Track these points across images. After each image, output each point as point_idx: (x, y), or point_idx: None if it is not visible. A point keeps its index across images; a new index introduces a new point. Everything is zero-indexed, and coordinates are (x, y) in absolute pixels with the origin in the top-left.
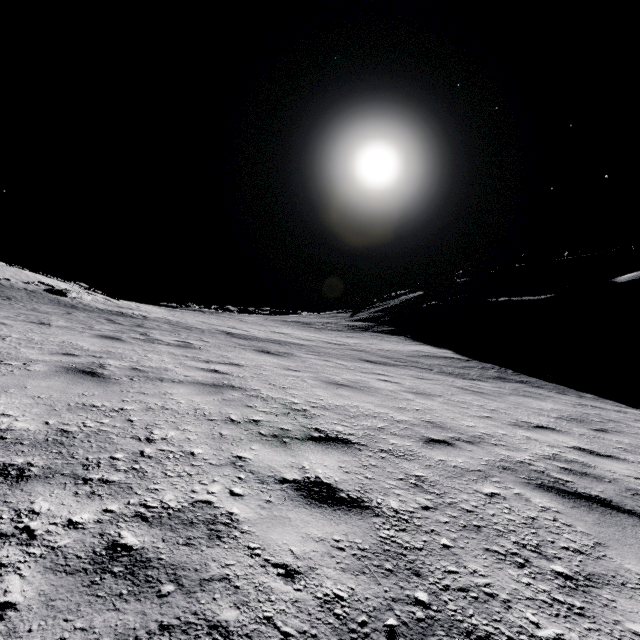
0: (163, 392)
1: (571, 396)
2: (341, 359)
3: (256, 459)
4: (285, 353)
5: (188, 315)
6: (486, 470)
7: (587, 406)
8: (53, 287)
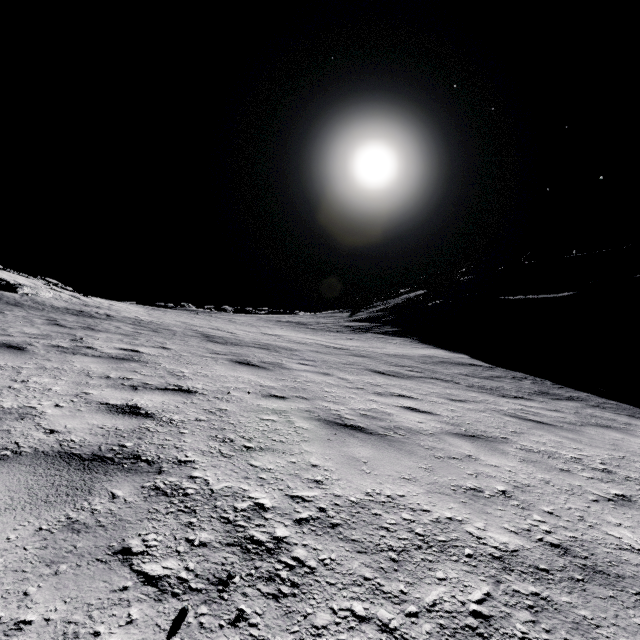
0: None
1: None
2: (344, 370)
3: None
4: (271, 364)
5: (169, 314)
6: None
7: None
8: (7, 282)
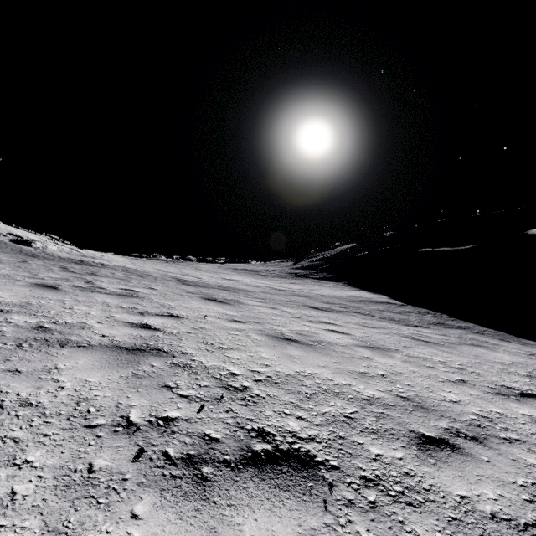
0: (49, 367)
1: (515, 343)
2: (287, 306)
3: None
4: (232, 300)
5: (148, 263)
6: None
7: None
8: (22, 238)
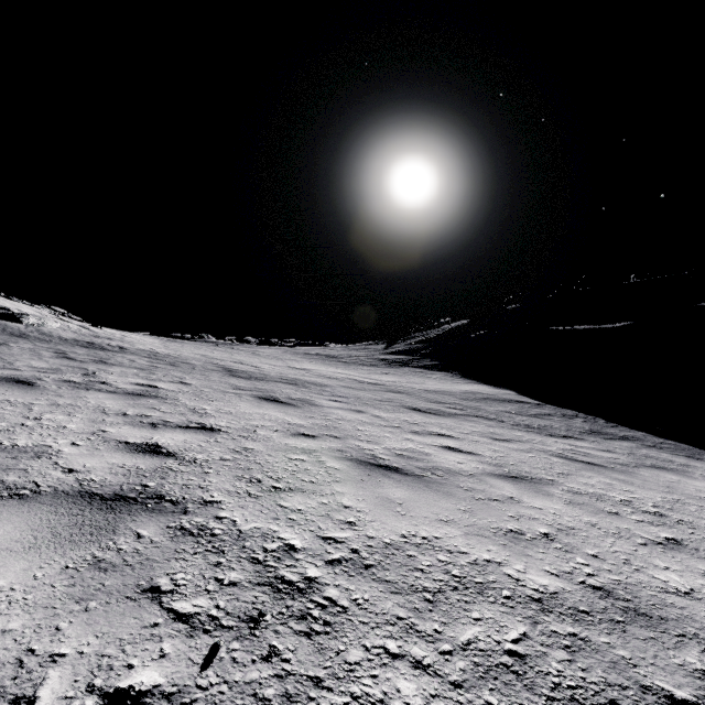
0: None
1: None
2: (379, 407)
3: None
4: (299, 400)
5: (188, 347)
6: None
7: None
8: (10, 311)
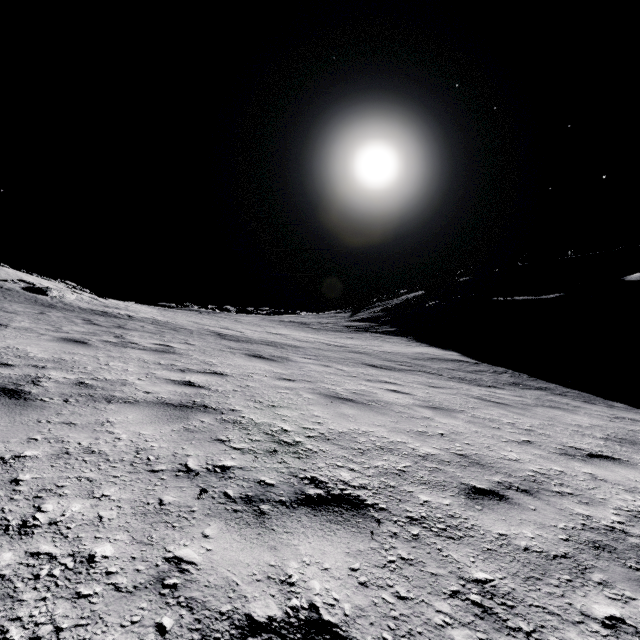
0: (101, 421)
1: (600, 406)
2: (342, 364)
3: (206, 563)
4: (279, 357)
5: (180, 315)
6: (574, 554)
7: (625, 419)
8: (34, 285)
